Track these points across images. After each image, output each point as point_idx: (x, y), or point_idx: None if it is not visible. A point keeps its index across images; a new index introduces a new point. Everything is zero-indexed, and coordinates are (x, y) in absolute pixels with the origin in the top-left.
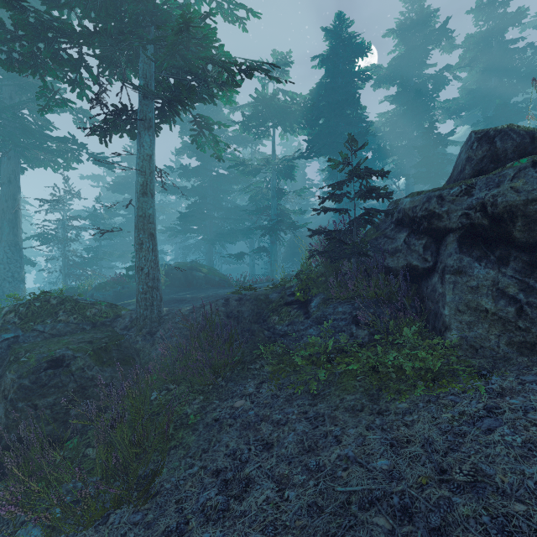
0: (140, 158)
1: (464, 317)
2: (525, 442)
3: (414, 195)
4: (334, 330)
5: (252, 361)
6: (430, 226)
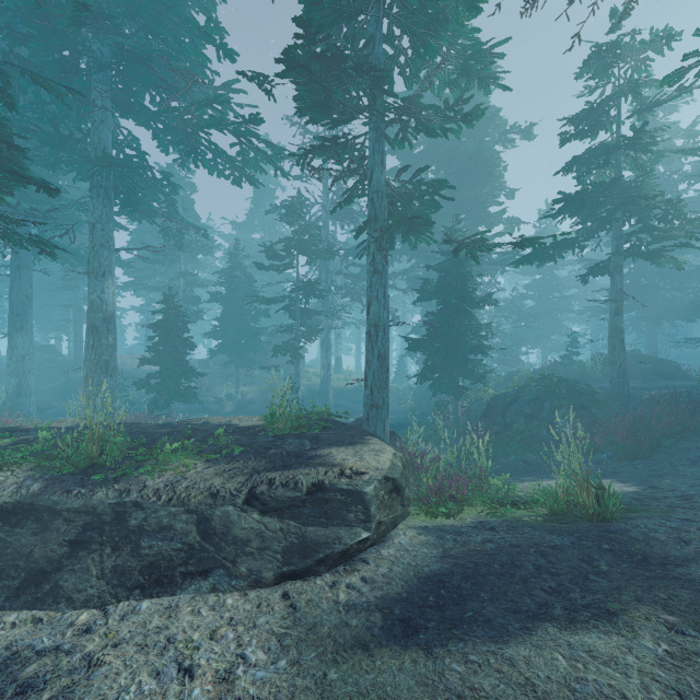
0: (613, 292)
1: None
2: None
3: None
4: None
5: None
6: None
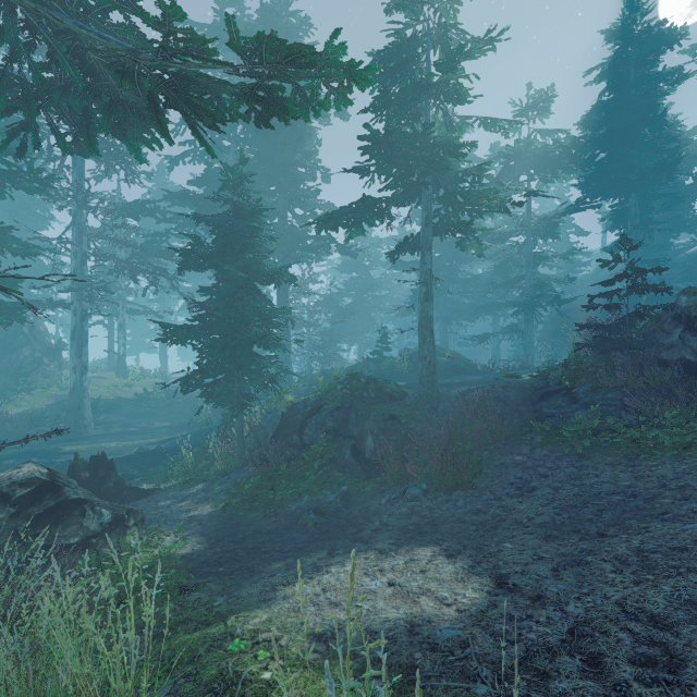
0: (423, 272)
1: None
2: None
3: (690, 294)
4: (601, 413)
5: (522, 434)
6: None
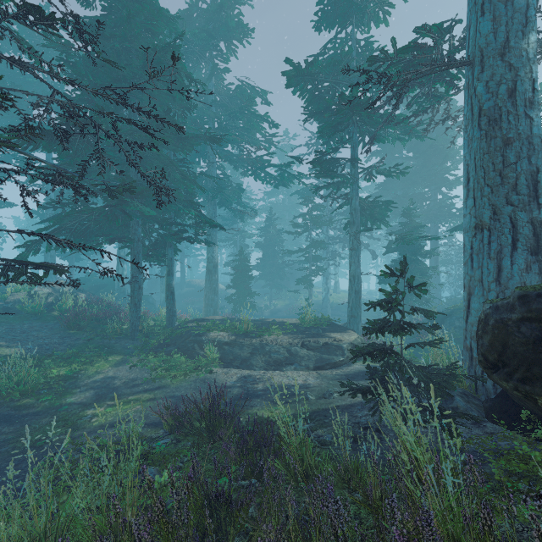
0: None
1: None
2: None
3: None
4: None
5: None
6: None
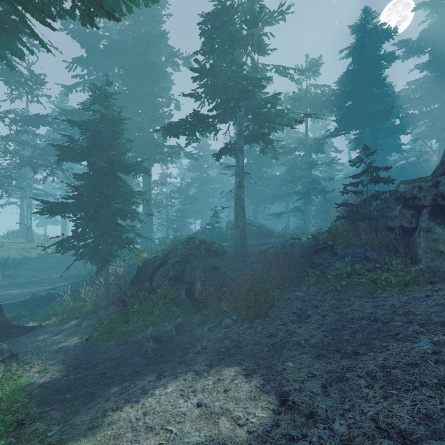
0: (238, 168)
1: (429, 255)
2: (435, 303)
3: (406, 183)
4: (352, 262)
5: (302, 277)
6: (414, 204)
